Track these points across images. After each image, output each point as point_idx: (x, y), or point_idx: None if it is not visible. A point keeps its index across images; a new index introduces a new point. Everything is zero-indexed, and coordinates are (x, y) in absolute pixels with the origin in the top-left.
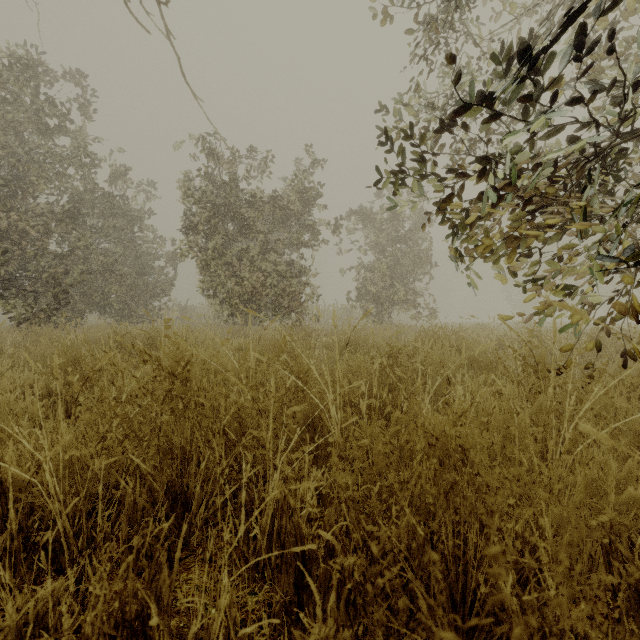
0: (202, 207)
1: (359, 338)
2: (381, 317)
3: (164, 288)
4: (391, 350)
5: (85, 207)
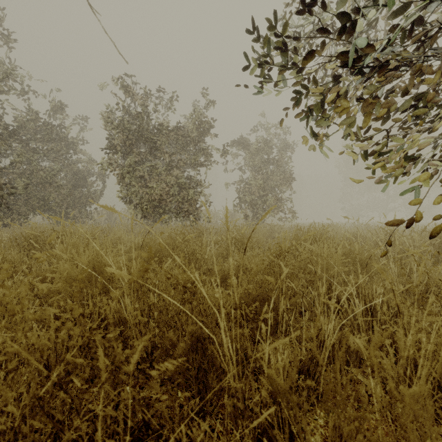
0: (119, 132)
1: (244, 236)
2: (256, 219)
3: (94, 197)
4: (280, 250)
5: (30, 134)
